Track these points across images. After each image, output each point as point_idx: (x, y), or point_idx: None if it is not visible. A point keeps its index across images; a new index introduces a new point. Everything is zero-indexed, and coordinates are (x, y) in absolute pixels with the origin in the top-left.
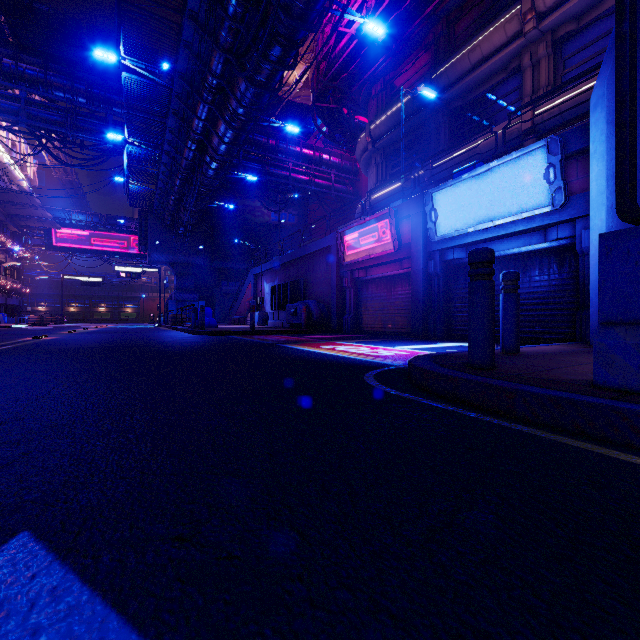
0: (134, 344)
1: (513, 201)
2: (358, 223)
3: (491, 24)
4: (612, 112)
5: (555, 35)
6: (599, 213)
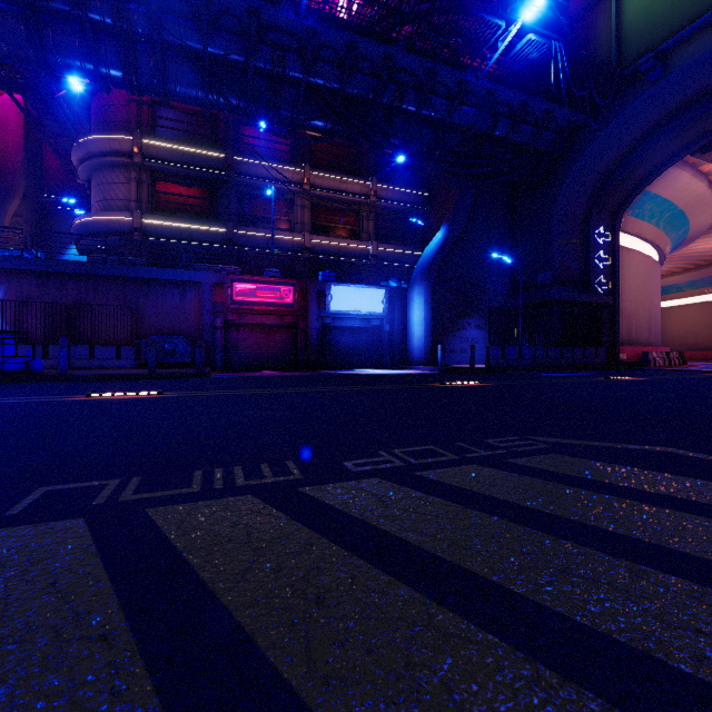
0: (332, 380)
1: (370, 306)
2: (261, 279)
3: (284, 163)
4: (425, 299)
5: (312, 199)
6: (421, 327)
